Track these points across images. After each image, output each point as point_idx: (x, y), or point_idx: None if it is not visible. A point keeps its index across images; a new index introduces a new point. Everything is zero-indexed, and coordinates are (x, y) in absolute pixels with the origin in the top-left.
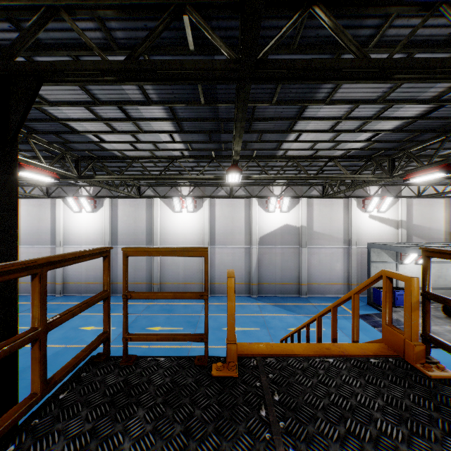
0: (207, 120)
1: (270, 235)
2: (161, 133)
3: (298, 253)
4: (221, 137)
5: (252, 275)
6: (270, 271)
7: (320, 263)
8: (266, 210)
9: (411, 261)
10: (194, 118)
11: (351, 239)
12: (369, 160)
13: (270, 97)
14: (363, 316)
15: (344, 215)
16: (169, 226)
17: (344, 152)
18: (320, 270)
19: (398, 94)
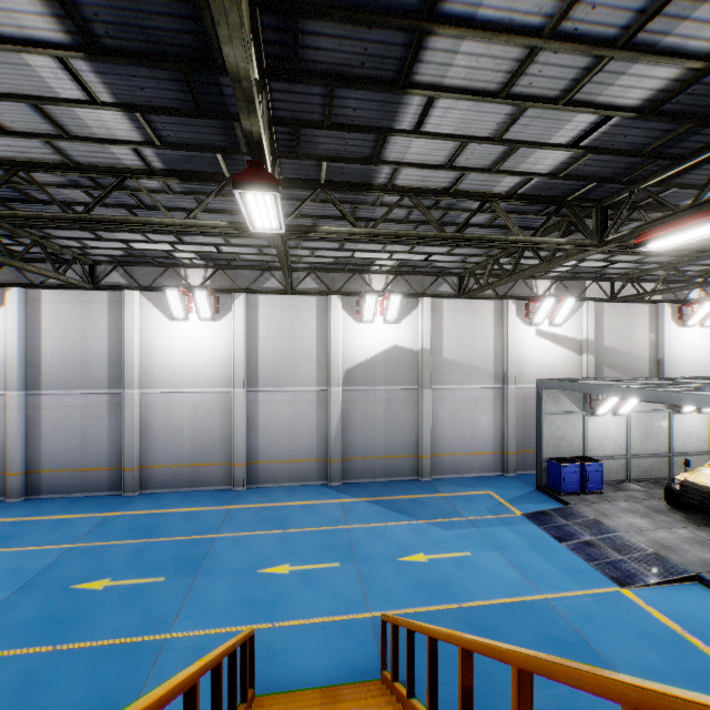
0: None
1: (365, 365)
2: (28, 49)
3: (416, 399)
4: (226, 94)
5: (331, 443)
6: (366, 435)
7: (454, 416)
8: (358, 318)
9: (607, 409)
10: None
11: (508, 373)
12: (561, 207)
13: None
14: (535, 515)
15: (496, 331)
16: (160, 349)
17: (515, 185)
18: (456, 430)
19: None
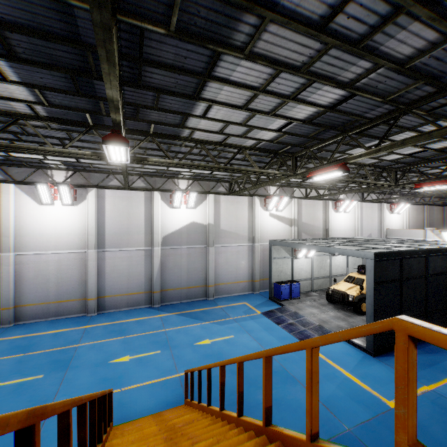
0: (58, 39)
1: (175, 234)
2: None
3: (205, 253)
4: (96, 88)
5: (154, 281)
6: (176, 275)
7: (227, 262)
8: (171, 205)
9: (302, 255)
10: (29, 27)
11: (255, 237)
12: (276, 155)
13: (167, 17)
14: (267, 313)
15: (249, 213)
16: (32, 224)
17: (254, 143)
18: (227, 270)
19: (323, 66)
